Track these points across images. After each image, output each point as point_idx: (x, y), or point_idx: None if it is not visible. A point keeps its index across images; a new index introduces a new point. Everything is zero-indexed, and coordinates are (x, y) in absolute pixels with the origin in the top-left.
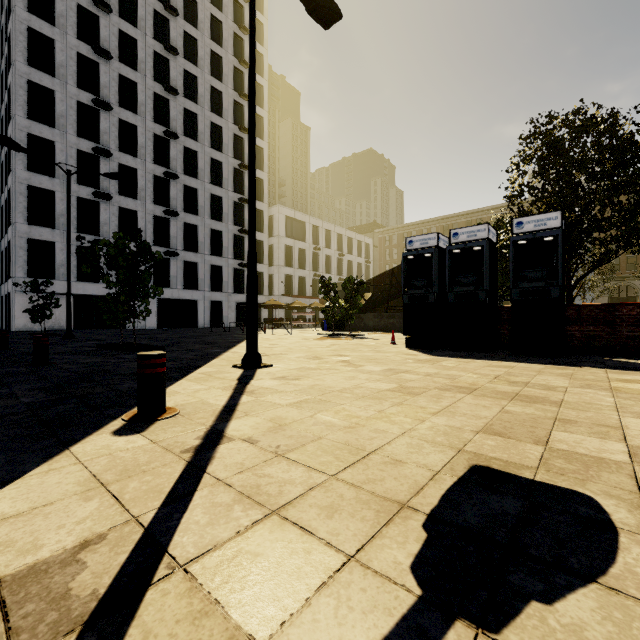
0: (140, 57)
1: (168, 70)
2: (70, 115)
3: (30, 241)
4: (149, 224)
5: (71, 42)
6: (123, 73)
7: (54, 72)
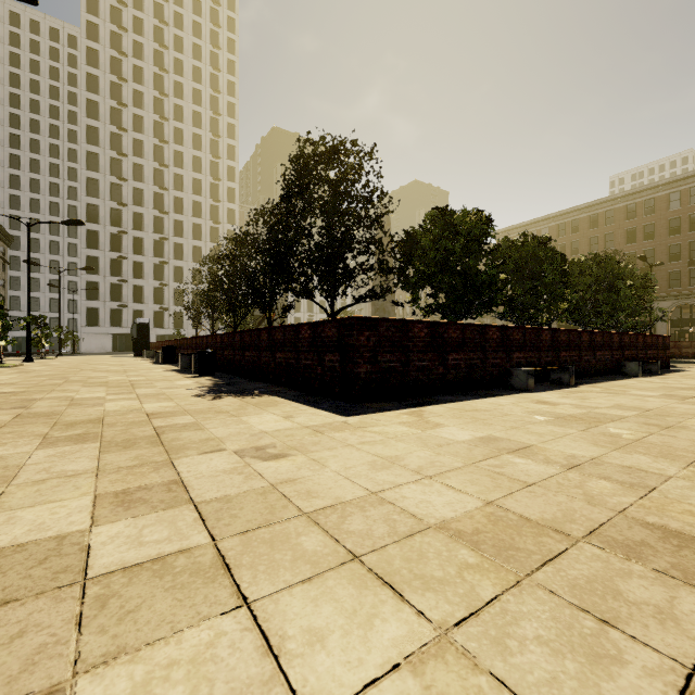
0: (146, 198)
1: (164, 200)
2: (107, 241)
3: (88, 308)
4: (151, 292)
5: (107, 204)
6: (136, 211)
7: (99, 221)
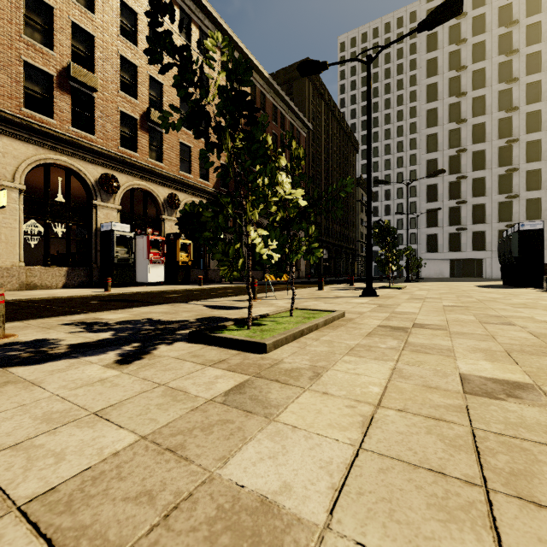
0: (487, 104)
1: (511, 95)
2: (444, 166)
3: (427, 235)
4: (494, 209)
5: (445, 128)
6: (475, 123)
7: (437, 149)
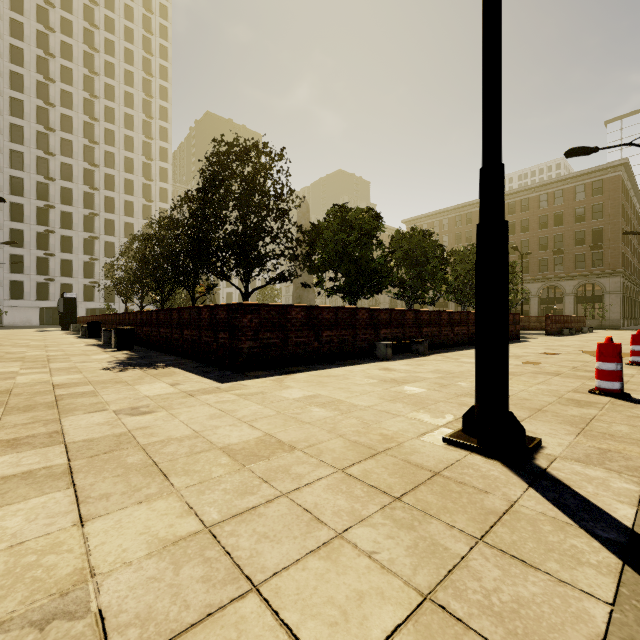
0: (75, 174)
1: (94, 176)
2: (32, 215)
3: (12, 281)
4: (81, 266)
5: (33, 177)
6: (64, 185)
7: (24, 194)
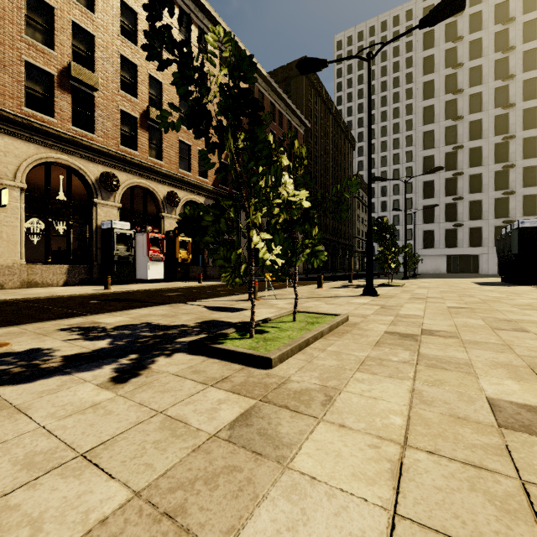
0: (484, 101)
1: (508, 92)
2: (441, 163)
3: (423, 231)
4: (491, 205)
5: (441, 125)
6: (471, 119)
7: (434, 145)
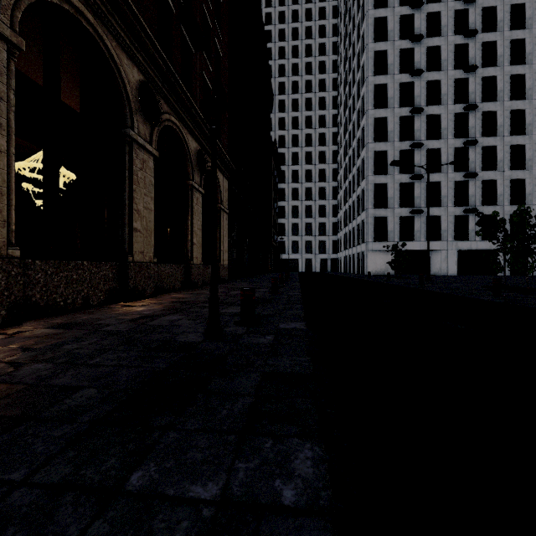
0: (442, 58)
1: (466, 53)
2: (395, 129)
3: (374, 219)
4: (450, 190)
5: (396, 79)
6: (430, 79)
7: (386, 105)
